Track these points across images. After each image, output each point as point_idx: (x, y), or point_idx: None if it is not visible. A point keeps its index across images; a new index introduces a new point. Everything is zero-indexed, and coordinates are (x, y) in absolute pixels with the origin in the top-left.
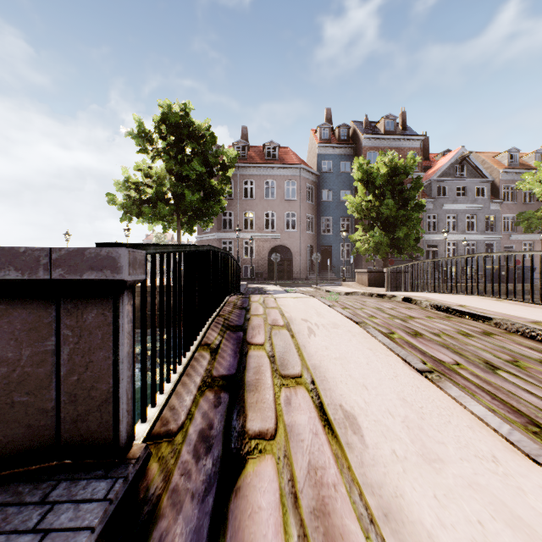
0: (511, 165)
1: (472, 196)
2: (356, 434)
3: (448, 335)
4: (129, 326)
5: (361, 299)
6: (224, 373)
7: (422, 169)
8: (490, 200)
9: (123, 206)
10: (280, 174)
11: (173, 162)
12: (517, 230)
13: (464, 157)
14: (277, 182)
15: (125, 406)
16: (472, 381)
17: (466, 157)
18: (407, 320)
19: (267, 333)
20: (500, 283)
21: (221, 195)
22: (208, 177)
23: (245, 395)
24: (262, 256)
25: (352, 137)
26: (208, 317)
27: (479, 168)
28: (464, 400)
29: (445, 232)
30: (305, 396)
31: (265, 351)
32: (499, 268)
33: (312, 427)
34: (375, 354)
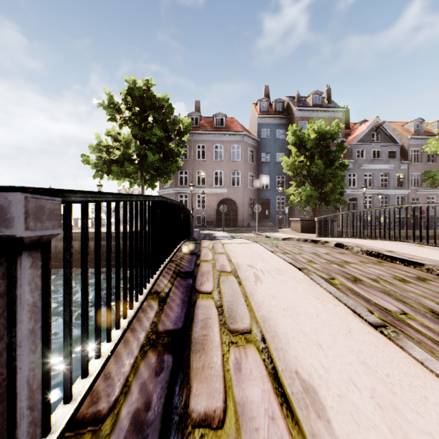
0: (417, 132)
1: (385, 158)
2: (321, 417)
3: (386, 281)
4: (33, 295)
5: (297, 244)
6: (170, 328)
7: (344, 136)
8: (400, 161)
9: (95, 165)
10: (227, 140)
11: (137, 128)
12: (422, 186)
13: (379, 125)
14: (224, 146)
15: (26, 403)
16: (425, 334)
17: (380, 125)
18: (344, 265)
19: (215, 280)
20: (420, 230)
21: (178, 156)
22: (167, 141)
23: (190, 358)
24: (212, 207)
25: (286, 109)
26: (160, 263)
27: (391, 134)
28: (433, 365)
29: (364, 187)
30: (256, 359)
31: (213, 300)
32: (420, 217)
33: (268, 406)
34: (323, 304)
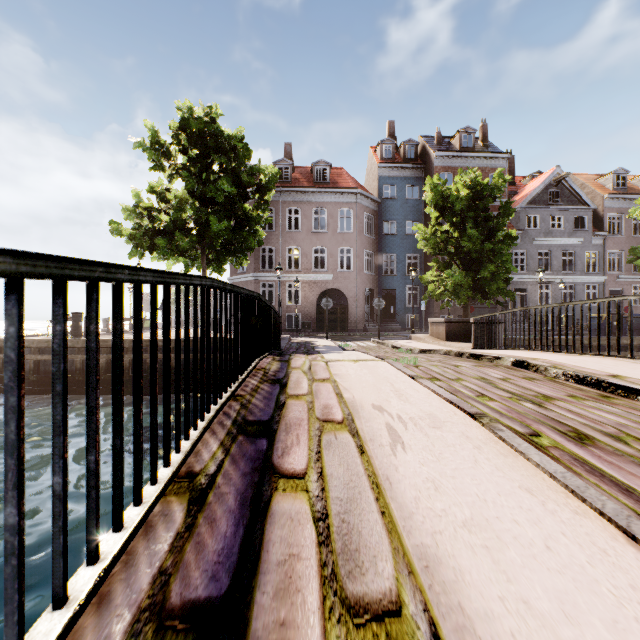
0: (618, 190)
1: (570, 228)
2: None
3: (639, 440)
4: None
5: (449, 361)
6: (199, 594)
7: (507, 195)
8: (592, 232)
9: (130, 237)
10: (332, 201)
11: (195, 180)
12: (626, 270)
13: (560, 179)
14: (328, 210)
15: None
16: None
17: (562, 179)
18: (544, 404)
19: (312, 441)
20: None
21: (257, 224)
22: (241, 200)
23: None
24: (310, 302)
25: (421, 156)
26: (210, 405)
27: (579, 193)
28: None
29: (541, 271)
30: None
31: (307, 496)
32: None
33: None
34: (547, 508)
